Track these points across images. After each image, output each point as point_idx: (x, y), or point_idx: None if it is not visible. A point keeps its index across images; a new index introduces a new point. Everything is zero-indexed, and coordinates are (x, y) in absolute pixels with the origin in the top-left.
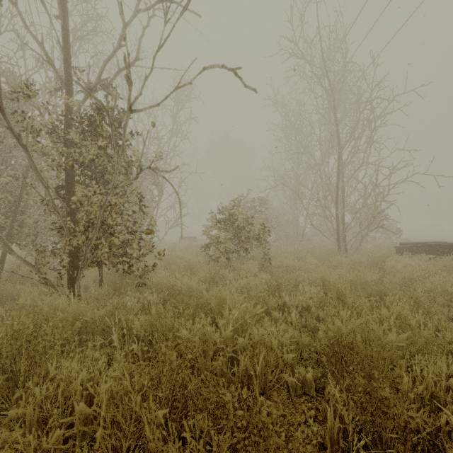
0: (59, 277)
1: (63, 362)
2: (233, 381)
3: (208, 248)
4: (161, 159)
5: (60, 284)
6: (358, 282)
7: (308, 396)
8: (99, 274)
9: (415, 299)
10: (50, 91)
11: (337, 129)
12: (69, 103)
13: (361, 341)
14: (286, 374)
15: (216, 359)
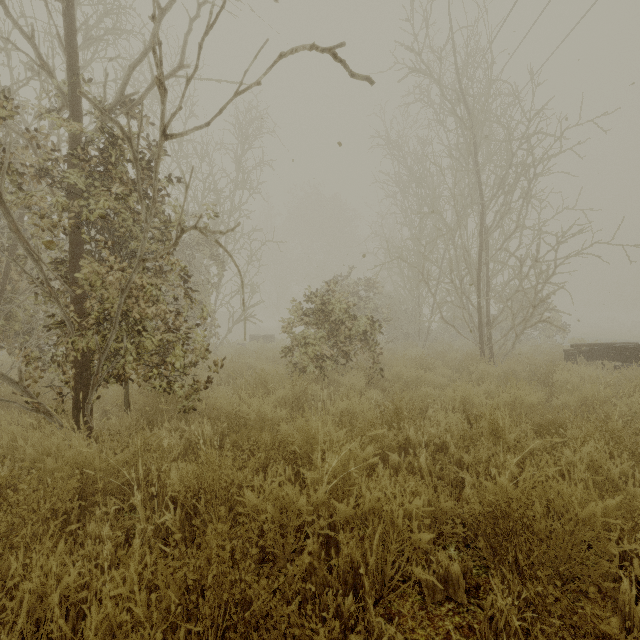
0: (60, 399)
1: (34, 558)
2: (330, 583)
3: (291, 352)
4: (222, 222)
5: (61, 409)
6: (518, 406)
7: (453, 603)
8: (124, 394)
9: (611, 434)
10: (46, 112)
11: (479, 178)
12: (72, 129)
13: (541, 512)
14: (418, 569)
15: (301, 539)
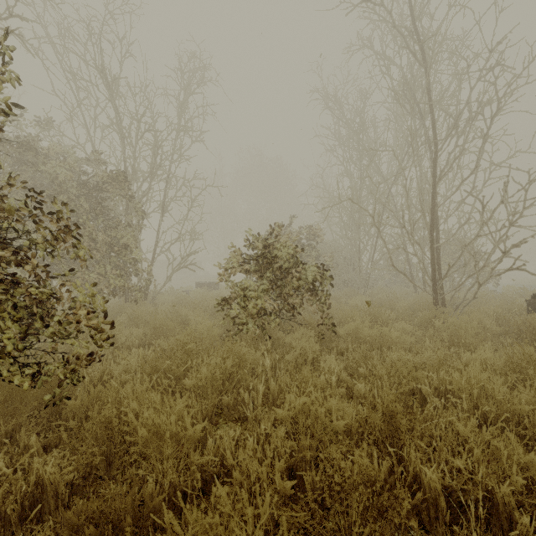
0: None
1: None
2: None
3: (228, 304)
4: (160, 166)
5: None
6: None
7: None
8: None
9: None
10: None
11: (432, 116)
12: None
13: None
14: None
15: None
